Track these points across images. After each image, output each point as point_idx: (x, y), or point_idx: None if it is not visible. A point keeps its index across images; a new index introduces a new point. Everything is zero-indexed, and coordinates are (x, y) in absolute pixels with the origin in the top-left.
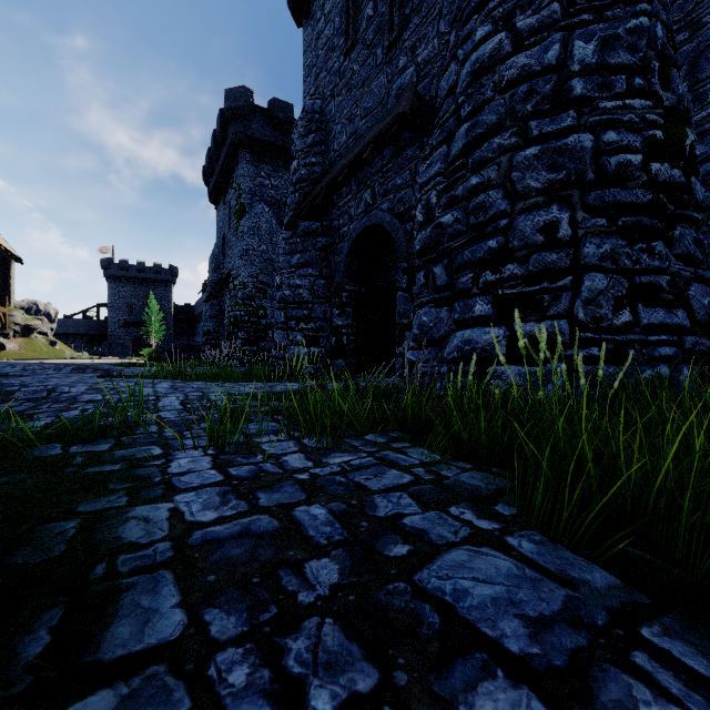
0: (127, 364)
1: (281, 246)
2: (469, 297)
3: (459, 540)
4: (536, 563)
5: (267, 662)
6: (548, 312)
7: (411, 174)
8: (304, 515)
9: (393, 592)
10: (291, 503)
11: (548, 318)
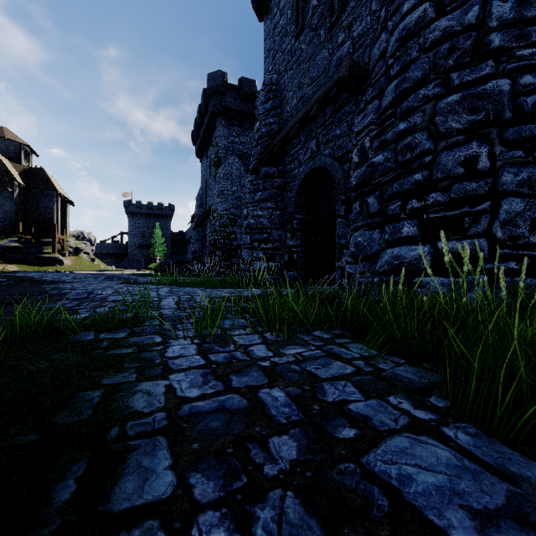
0: (140, 274)
1: (247, 187)
2: (398, 221)
3: (400, 428)
4: (474, 454)
5: (240, 528)
6: (468, 232)
7: (347, 126)
8: (267, 396)
9: (344, 472)
10: (256, 385)
11: (468, 237)
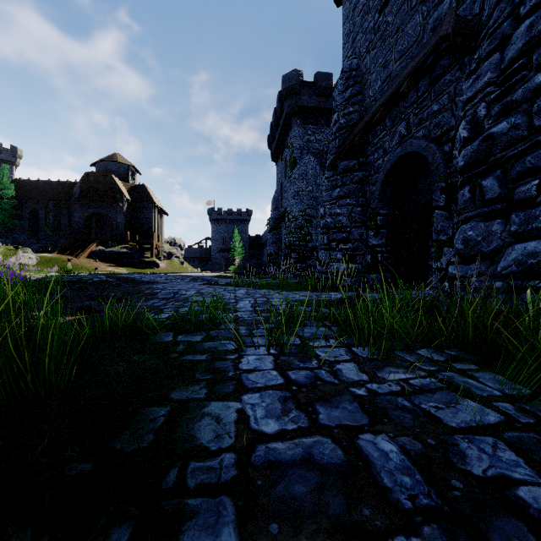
0: (220, 276)
1: (324, 184)
2: (532, 207)
3: None
4: None
5: None
6: None
7: (449, 97)
8: (371, 448)
9: None
10: (353, 426)
11: None
